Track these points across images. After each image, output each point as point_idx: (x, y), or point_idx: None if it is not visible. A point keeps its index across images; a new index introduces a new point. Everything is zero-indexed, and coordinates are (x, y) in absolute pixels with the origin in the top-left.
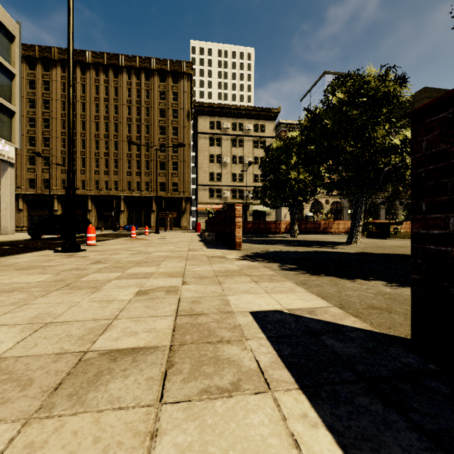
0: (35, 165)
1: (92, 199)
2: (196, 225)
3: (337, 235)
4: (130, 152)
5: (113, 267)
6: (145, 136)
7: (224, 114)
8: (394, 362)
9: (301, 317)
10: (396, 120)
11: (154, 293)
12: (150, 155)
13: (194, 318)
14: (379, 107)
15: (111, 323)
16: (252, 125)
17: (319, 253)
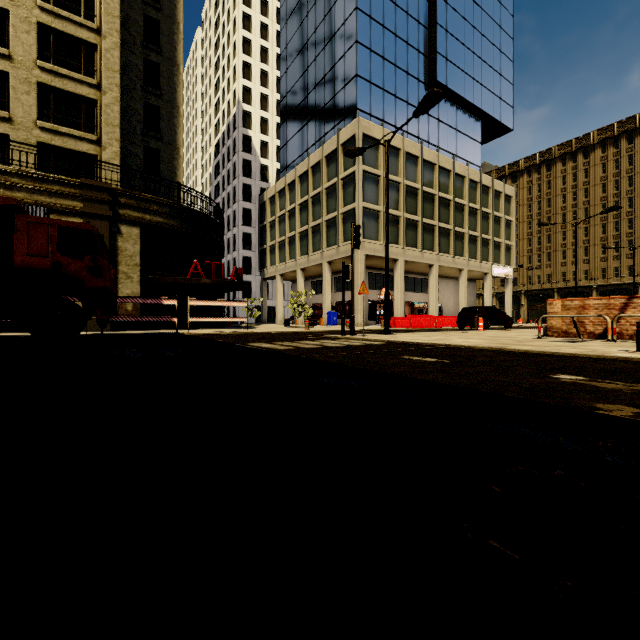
0: None
1: (558, 292)
2: None
3: None
4: (604, 235)
5: None
6: (626, 212)
7: None
8: None
9: None
10: None
11: None
12: (634, 233)
13: None
14: None
15: None
16: None
17: None
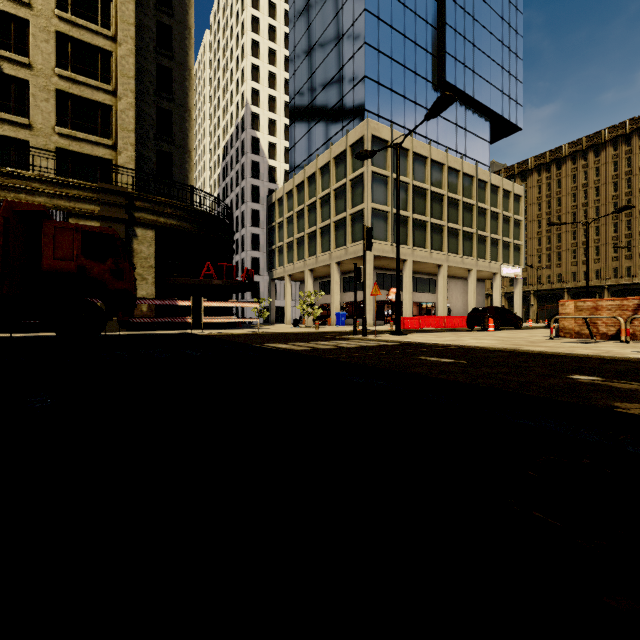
0: None
1: (568, 292)
2: None
3: None
4: (615, 234)
5: None
6: (638, 210)
7: None
8: None
9: None
10: None
11: None
12: None
13: None
14: None
15: None
16: None
17: None
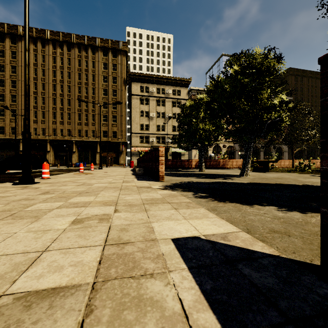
0: (4, 116)
1: (50, 143)
2: (130, 162)
3: (232, 169)
4: (80, 107)
5: (58, 197)
6: (91, 96)
7: (151, 81)
8: (311, 294)
9: (216, 243)
10: (274, 87)
11: (89, 221)
12: (96, 110)
13: (120, 247)
14: (263, 77)
15: (39, 257)
16: (171, 90)
17: (222, 183)
